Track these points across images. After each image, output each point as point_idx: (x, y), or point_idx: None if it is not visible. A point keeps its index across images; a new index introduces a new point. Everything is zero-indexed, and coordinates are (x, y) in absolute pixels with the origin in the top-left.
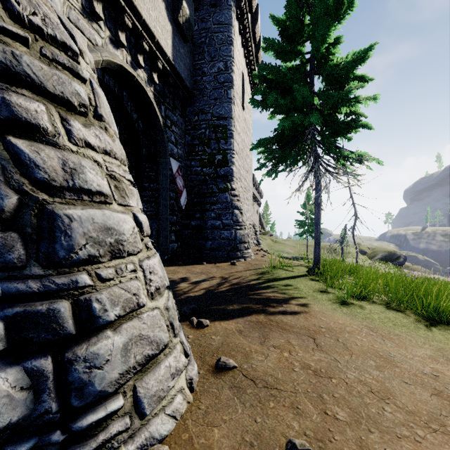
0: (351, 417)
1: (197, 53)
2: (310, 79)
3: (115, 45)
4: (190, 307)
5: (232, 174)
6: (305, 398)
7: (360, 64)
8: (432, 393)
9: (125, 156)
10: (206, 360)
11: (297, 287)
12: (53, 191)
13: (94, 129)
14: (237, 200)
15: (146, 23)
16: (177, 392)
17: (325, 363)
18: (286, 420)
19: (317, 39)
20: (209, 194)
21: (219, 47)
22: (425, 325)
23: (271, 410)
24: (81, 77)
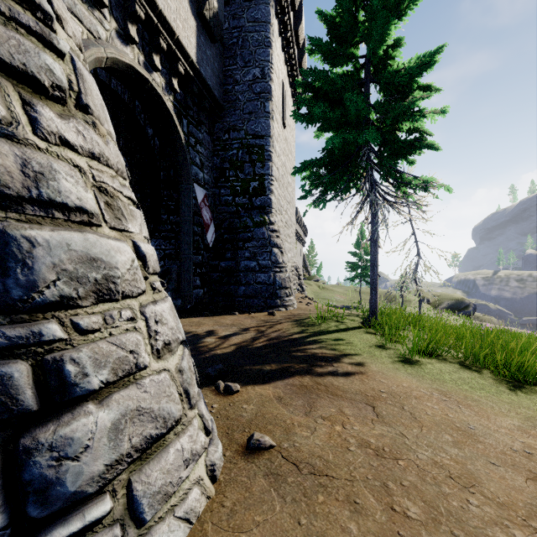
0: (426, 514)
1: (228, 57)
2: (365, 88)
3: (124, 40)
4: (217, 368)
5: (270, 205)
6: (365, 488)
7: (425, 70)
8: (527, 477)
9: (124, 166)
10: (234, 437)
11: (350, 342)
12: (5, 202)
13: (75, 123)
14: (276, 236)
15: (163, 15)
16: (193, 485)
17: (389, 439)
18: (340, 520)
19: (374, 39)
20: (243, 229)
21: (255, 50)
22: (508, 388)
23: (320, 506)
24: (56, 49)
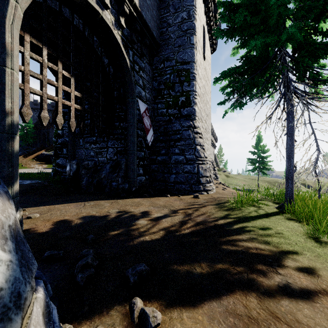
0: None
1: (163, 8)
2: None
3: None
4: (138, 269)
5: (194, 114)
6: None
7: None
8: None
9: None
10: None
11: (279, 232)
12: None
13: None
14: (199, 136)
15: None
16: None
17: None
18: None
19: None
20: (174, 132)
21: None
22: None
23: None
24: None
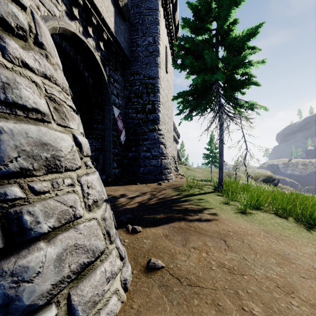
0: (265, 312)
1: (133, 30)
2: (216, 48)
3: (70, 17)
4: (127, 217)
5: (158, 119)
6: (224, 294)
7: (252, 37)
8: None
9: (68, 86)
10: (138, 261)
11: (208, 201)
12: None
13: (33, 53)
14: (162, 137)
15: (94, 3)
16: (112, 294)
17: (236, 261)
18: None
19: (221, 18)
20: (142, 133)
21: (149, 26)
22: (305, 228)
23: (196, 307)
24: (20, 3)
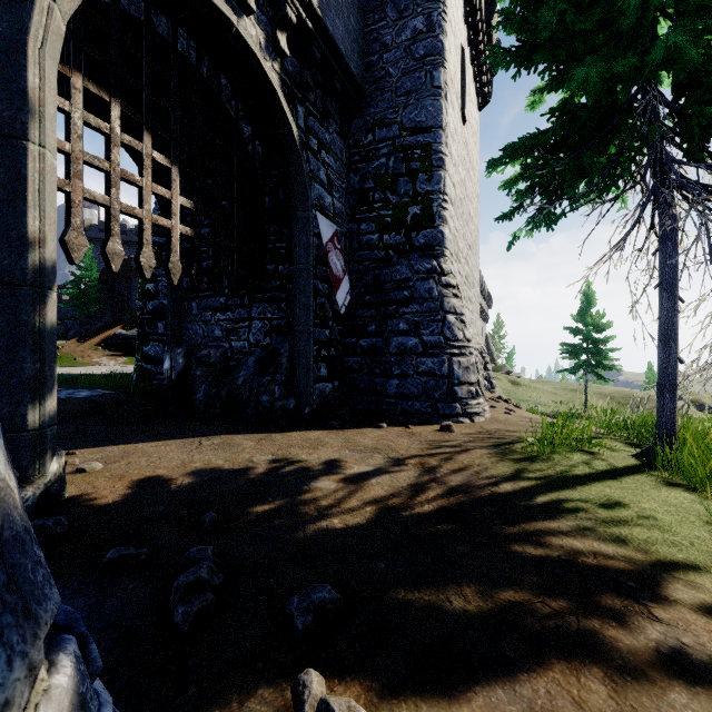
0: None
1: (372, 10)
2: None
3: None
4: (314, 598)
5: (442, 243)
6: None
7: None
8: None
9: None
10: None
11: (648, 515)
12: None
13: None
14: (452, 294)
15: None
16: None
17: None
18: None
19: None
20: (395, 284)
21: None
22: None
23: None
24: None
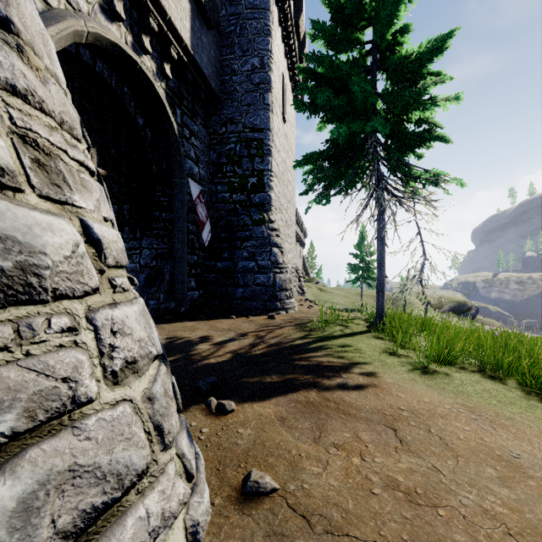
0: None
1: (225, 46)
2: (371, 75)
3: (109, 16)
4: (209, 381)
5: (270, 202)
6: None
7: (436, 56)
8: None
9: (77, 122)
10: (226, 475)
11: (358, 349)
12: None
13: None
14: (276, 235)
15: None
16: None
17: (421, 475)
18: None
19: (382, 21)
20: (241, 227)
21: (253, 38)
22: (540, 401)
23: None
24: None
